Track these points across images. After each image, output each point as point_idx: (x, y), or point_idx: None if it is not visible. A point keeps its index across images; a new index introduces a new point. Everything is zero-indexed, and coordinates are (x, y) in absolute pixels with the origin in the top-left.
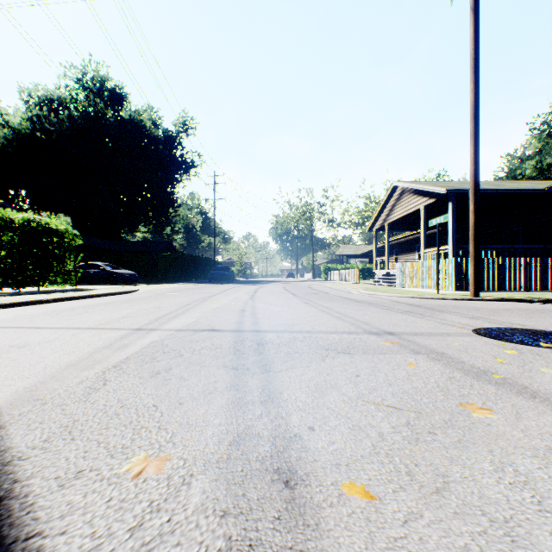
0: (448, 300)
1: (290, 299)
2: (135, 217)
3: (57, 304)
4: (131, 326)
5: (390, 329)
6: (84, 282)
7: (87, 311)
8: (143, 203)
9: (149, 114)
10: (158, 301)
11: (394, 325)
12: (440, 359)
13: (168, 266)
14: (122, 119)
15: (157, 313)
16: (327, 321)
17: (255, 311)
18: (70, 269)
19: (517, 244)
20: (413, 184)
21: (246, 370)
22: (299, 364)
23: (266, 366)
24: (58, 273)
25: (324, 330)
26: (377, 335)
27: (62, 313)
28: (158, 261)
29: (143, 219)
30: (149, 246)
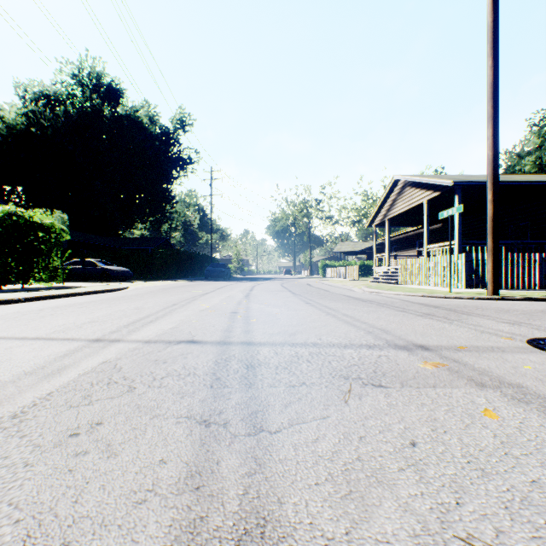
0: (465, 299)
1: (288, 298)
2: (132, 214)
3: (27, 304)
4: (90, 335)
5: (419, 340)
6: (76, 279)
7: (53, 313)
8: (140, 199)
9: (146, 110)
10: (142, 300)
11: (422, 334)
12: (525, 399)
13: (163, 263)
14: (118, 115)
15: (133, 316)
16: (336, 327)
17: (249, 314)
18: (56, 265)
19: (525, 239)
20: (416, 177)
21: (222, 427)
22: (309, 411)
23: (257, 418)
24: (42, 270)
25: (335, 342)
26: (408, 351)
27: (22, 316)
28: (153, 258)
29: (140, 216)
30: (146, 243)
